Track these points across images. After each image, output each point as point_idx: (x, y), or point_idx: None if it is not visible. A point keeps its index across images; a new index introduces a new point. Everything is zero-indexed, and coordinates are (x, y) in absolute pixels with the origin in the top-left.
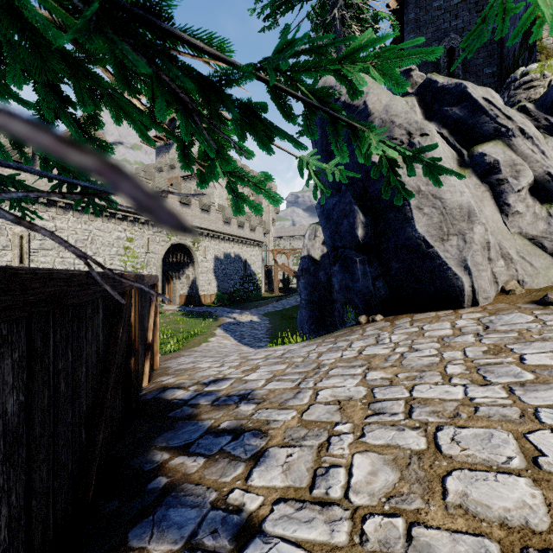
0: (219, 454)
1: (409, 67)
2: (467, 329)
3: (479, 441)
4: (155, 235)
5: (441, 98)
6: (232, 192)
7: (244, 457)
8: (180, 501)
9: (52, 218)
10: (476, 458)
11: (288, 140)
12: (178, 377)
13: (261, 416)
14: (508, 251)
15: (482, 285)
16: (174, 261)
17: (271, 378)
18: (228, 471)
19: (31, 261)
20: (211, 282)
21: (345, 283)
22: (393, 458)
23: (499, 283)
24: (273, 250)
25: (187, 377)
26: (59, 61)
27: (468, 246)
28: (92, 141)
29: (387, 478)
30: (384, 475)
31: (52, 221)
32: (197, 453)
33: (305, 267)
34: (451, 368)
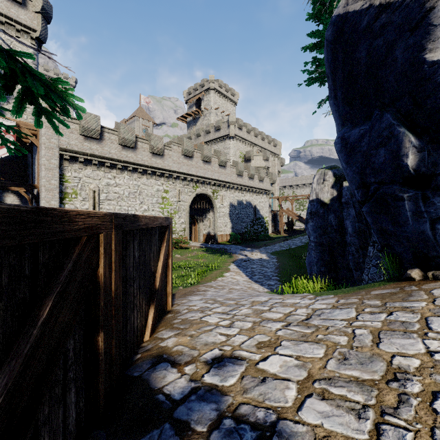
0: None
1: None
2: None
3: None
4: (184, 187)
5: None
6: None
7: None
8: None
9: (113, 177)
10: None
11: None
12: (179, 337)
13: None
14: None
15: None
16: (199, 207)
17: (306, 381)
18: None
19: (100, 208)
20: (227, 225)
21: (380, 227)
22: None
23: None
24: (278, 197)
25: (189, 340)
26: None
27: None
28: None
29: None
30: None
31: (113, 179)
32: None
33: (314, 210)
34: None
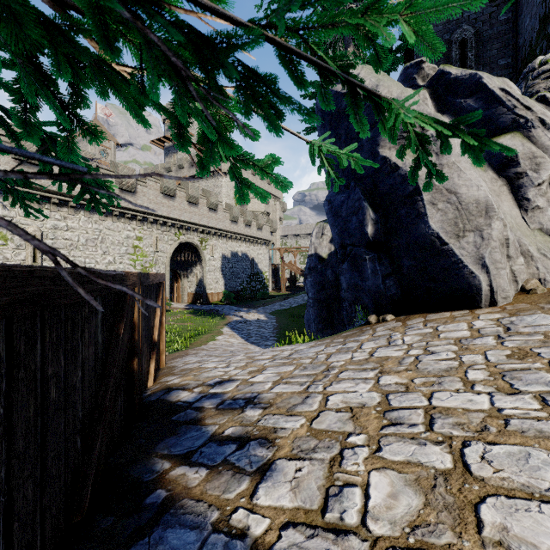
0: (222, 466)
1: (421, 59)
2: (486, 331)
3: (514, 462)
4: (163, 234)
5: (455, 90)
6: (236, 181)
7: (250, 470)
8: (179, 520)
9: (63, 217)
10: (513, 482)
11: (299, 112)
12: (183, 377)
13: (267, 422)
14: (528, 248)
15: (501, 284)
16: (182, 260)
17: (278, 380)
18: (232, 486)
19: (44, 260)
20: (218, 281)
21: (354, 282)
22: (415, 478)
23: (519, 282)
24: (280, 248)
25: (193, 377)
26: (31, 23)
27: (486, 243)
28: (81, 124)
29: (410, 502)
30: (406, 499)
31: (63, 221)
32: (199, 463)
33: (312, 265)
34: (472, 373)
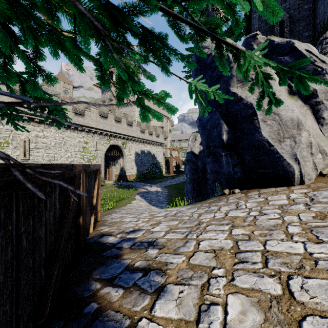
0: (133, 287)
1: (256, 33)
2: (298, 200)
3: (323, 291)
4: (100, 140)
5: (277, 51)
6: (141, 107)
7: (150, 291)
8: (104, 325)
9: (42, 130)
10: (324, 306)
11: (181, 59)
12: (111, 227)
13: (162, 258)
14: (324, 148)
15: (307, 171)
16: (112, 155)
17: (168, 230)
18: (138, 301)
19: (30, 155)
20: (133, 167)
21: (214, 169)
22: (257, 300)
23: (318, 169)
24: (170, 148)
25: (116, 227)
26: None
27: (297, 145)
28: (39, 71)
29: (254, 318)
30: (251, 315)
31: (42, 132)
32: (118, 285)
33: (189, 158)
34: (291, 228)
